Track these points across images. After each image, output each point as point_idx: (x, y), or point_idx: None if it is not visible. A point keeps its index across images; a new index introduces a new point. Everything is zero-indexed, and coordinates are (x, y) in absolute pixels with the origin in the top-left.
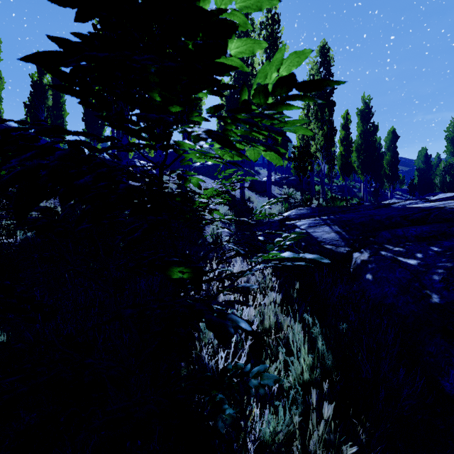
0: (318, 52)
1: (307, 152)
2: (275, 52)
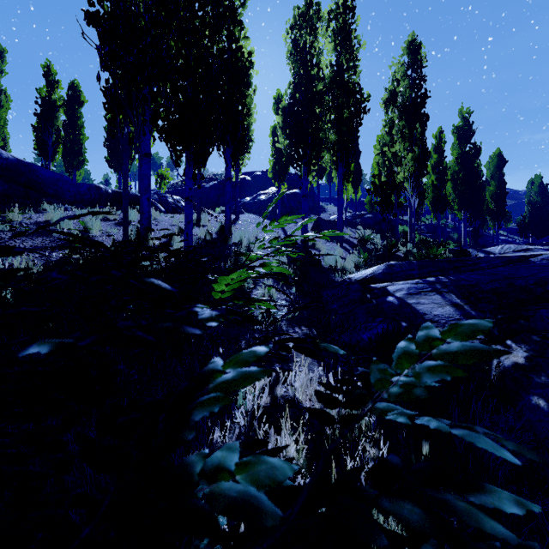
0: (405, 50)
1: (393, 182)
2: (348, 50)
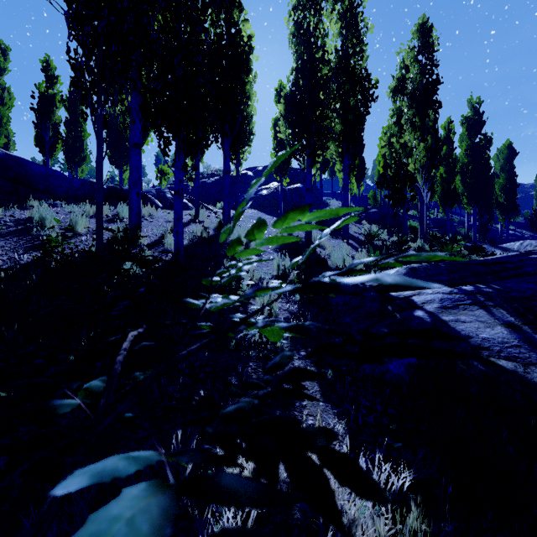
0: (415, 33)
1: (406, 173)
2: (355, 33)
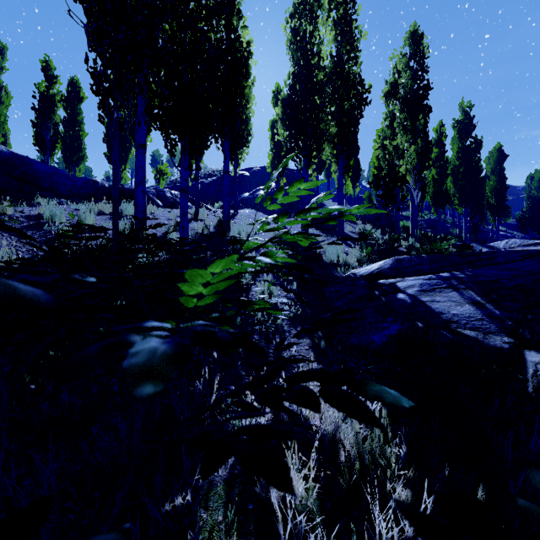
0: (406, 40)
1: (397, 174)
2: (349, 40)
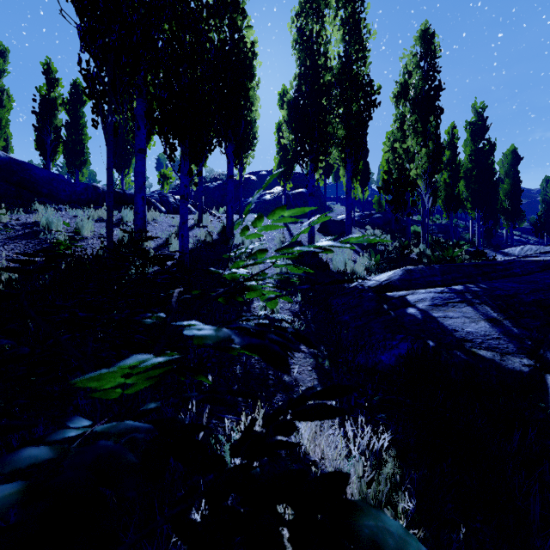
0: (417, 39)
1: (407, 179)
2: (357, 40)
